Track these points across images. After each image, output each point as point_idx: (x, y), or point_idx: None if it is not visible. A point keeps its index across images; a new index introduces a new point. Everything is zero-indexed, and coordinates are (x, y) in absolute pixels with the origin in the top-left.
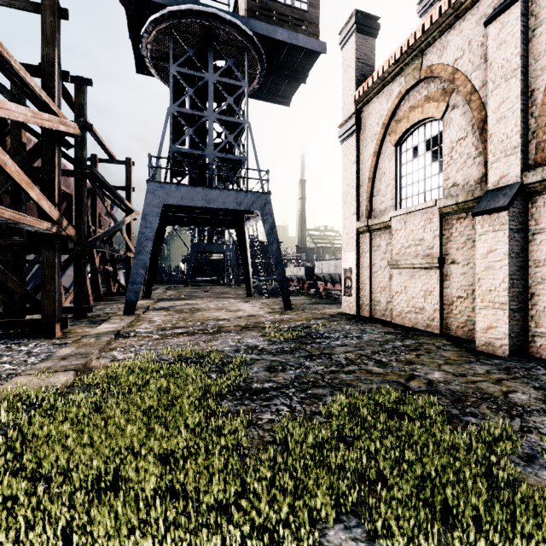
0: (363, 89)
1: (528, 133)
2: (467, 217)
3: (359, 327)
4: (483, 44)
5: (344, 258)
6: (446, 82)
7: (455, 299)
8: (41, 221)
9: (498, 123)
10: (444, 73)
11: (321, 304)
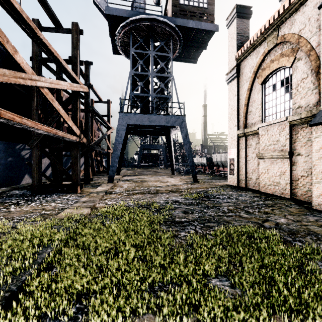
0: (240, 51)
1: None
2: (308, 127)
3: (238, 193)
4: (318, 20)
5: (229, 152)
6: (294, 44)
7: (299, 177)
8: (73, 136)
9: None
10: (293, 39)
11: (215, 180)
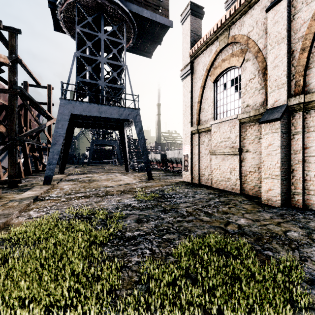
0: (194, 48)
1: (290, 76)
2: (255, 125)
3: (193, 190)
4: (264, 23)
5: (183, 149)
6: (243, 45)
7: (248, 172)
8: None
9: (274, 69)
10: (242, 40)
11: (170, 176)
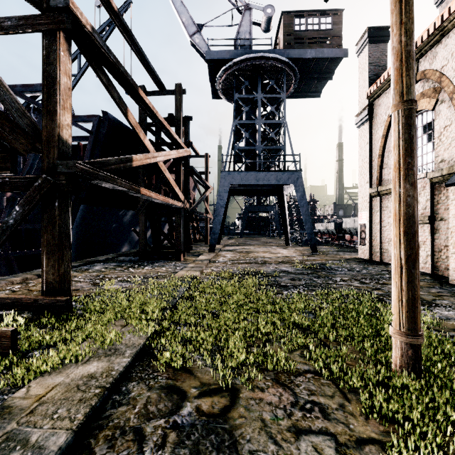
0: (373, 88)
1: None
2: None
3: (364, 266)
4: None
5: (360, 216)
6: (436, 82)
7: (442, 247)
8: (179, 202)
9: None
10: (434, 77)
11: (343, 252)
